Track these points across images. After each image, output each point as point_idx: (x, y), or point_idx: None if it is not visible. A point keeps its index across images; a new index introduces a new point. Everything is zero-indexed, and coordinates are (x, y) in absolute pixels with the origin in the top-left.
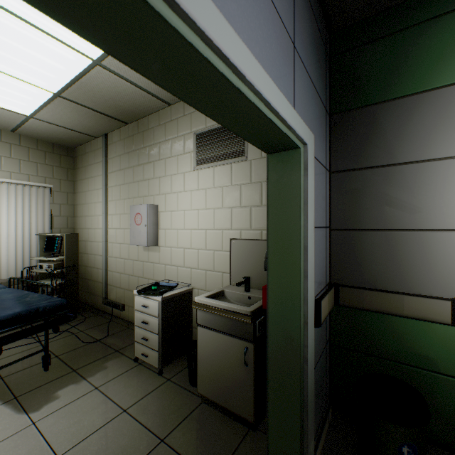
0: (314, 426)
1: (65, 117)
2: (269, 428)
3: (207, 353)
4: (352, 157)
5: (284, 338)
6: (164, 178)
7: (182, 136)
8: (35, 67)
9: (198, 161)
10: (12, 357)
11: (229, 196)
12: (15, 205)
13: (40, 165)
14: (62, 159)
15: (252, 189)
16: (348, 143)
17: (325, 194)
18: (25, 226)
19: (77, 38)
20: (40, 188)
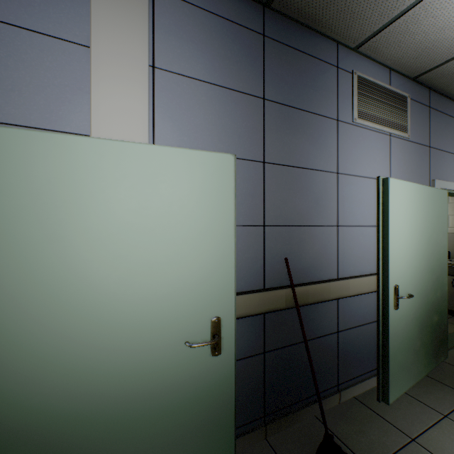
0: None
1: None
2: None
3: None
4: None
5: None
6: None
7: None
8: None
9: None
10: None
11: None
12: None
13: None
14: None
15: (448, 206)
16: None
17: None
18: None
19: None
20: None
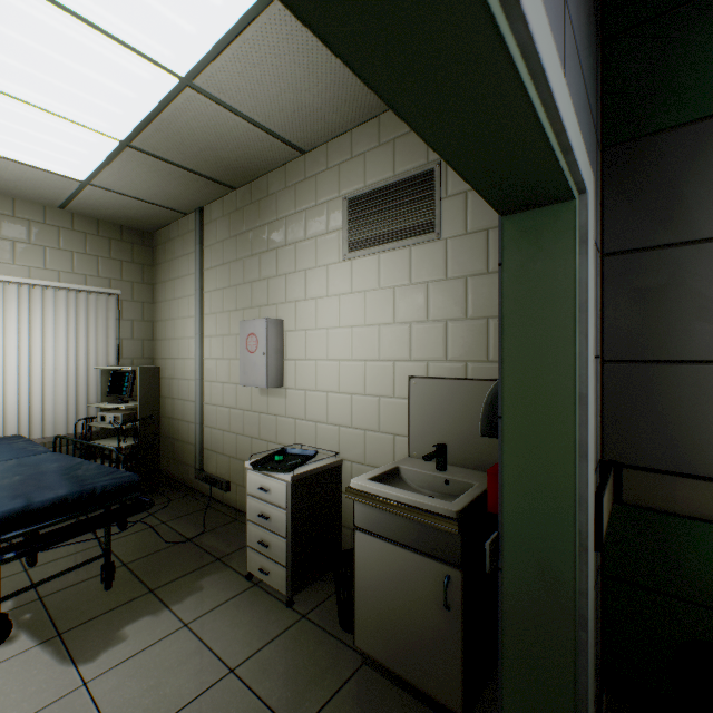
0: None
1: (138, 182)
2: None
3: (374, 579)
4: (648, 224)
5: (537, 575)
6: (294, 274)
7: (324, 203)
8: (91, 97)
9: (352, 244)
10: (58, 562)
11: (407, 303)
12: (65, 323)
13: (102, 260)
14: (136, 250)
15: (447, 290)
16: (640, 198)
17: (596, 295)
18: (80, 355)
19: (154, 39)
20: (103, 296)
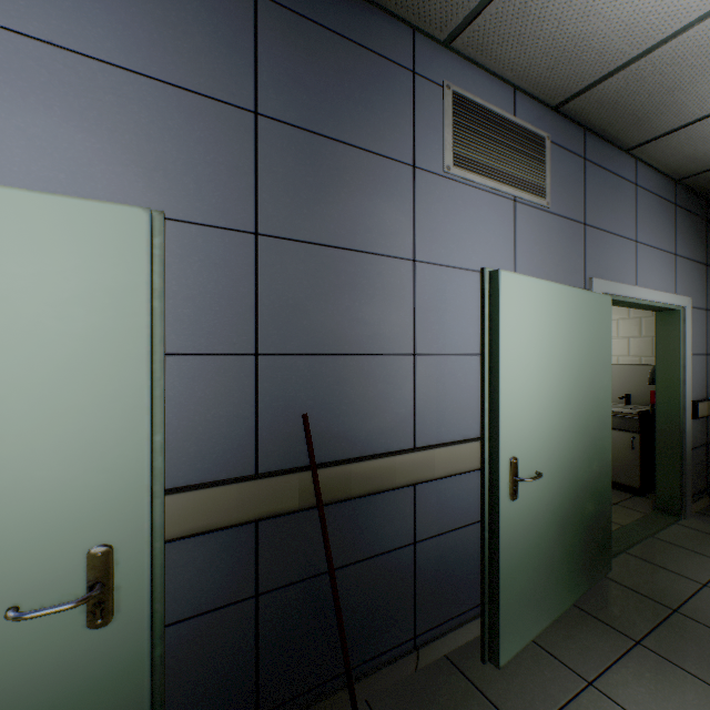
0: (692, 488)
1: None
2: (656, 472)
3: None
4: None
5: (667, 418)
6: None
7: None
8: None
9: None
10: None
11: None
12: None
13: None
14: None
15: (629, 323)
16: None
17: (706, 329)
18: None
19: None
20: None
